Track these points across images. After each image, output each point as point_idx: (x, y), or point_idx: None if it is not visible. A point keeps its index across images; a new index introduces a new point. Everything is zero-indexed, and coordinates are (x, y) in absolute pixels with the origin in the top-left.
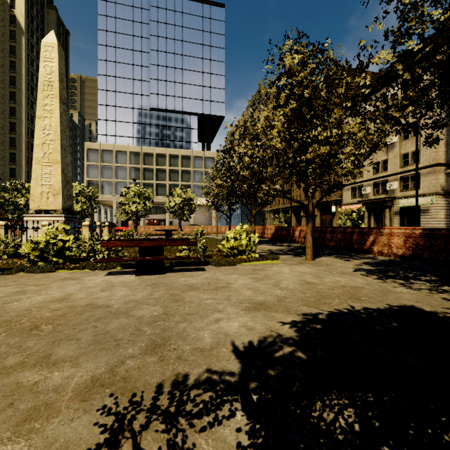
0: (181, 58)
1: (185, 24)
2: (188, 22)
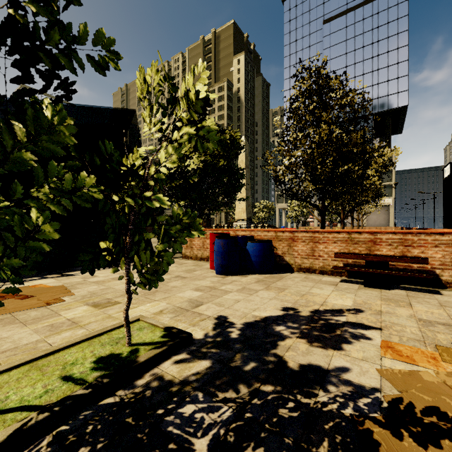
0: (352, 67)
1: (358, 32)
2: (361, 29)
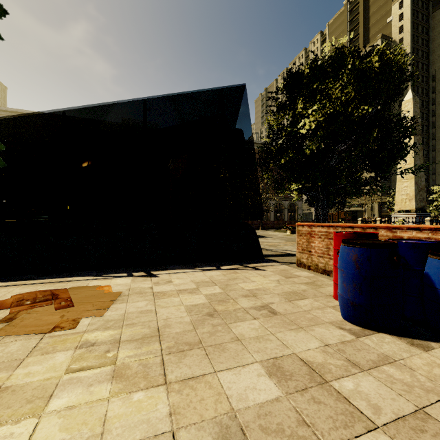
0: None
1: None
2: None
